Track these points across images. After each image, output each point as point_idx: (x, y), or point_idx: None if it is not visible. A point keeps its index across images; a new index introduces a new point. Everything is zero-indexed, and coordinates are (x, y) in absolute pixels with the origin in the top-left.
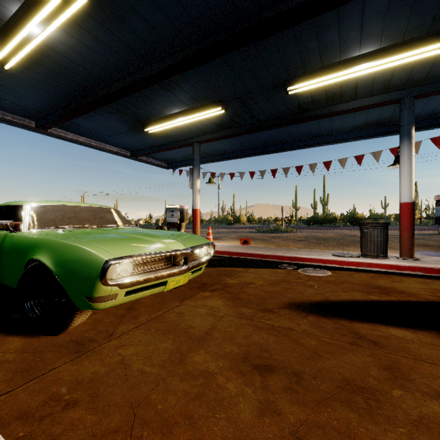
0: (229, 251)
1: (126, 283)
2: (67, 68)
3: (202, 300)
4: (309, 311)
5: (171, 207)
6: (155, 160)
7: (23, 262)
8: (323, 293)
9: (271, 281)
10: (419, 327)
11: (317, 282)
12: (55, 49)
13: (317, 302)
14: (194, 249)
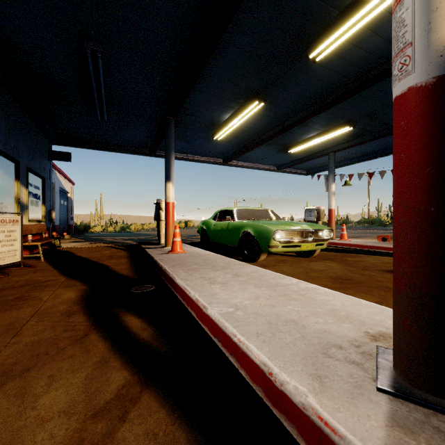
0: (360, 245)
1: (282, 241)
2: (245, 131)
3: (324, 263)
4: None
5: (309, 208)
6: (295, 170)
7: (239, 233)
8: None
9: (386, 262)
10: None
11: None
12: (241, 125)
13: None
14: (317, 230)
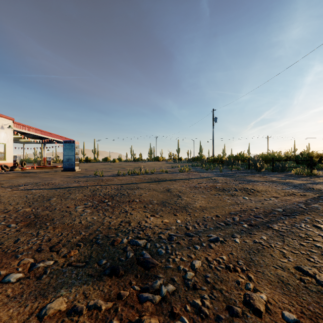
0: None
1: None
2: None
3: None
4: None
5: None
6: None
7: None
8: None
9: None
10: None
11: None
12: None
13: None
14: None
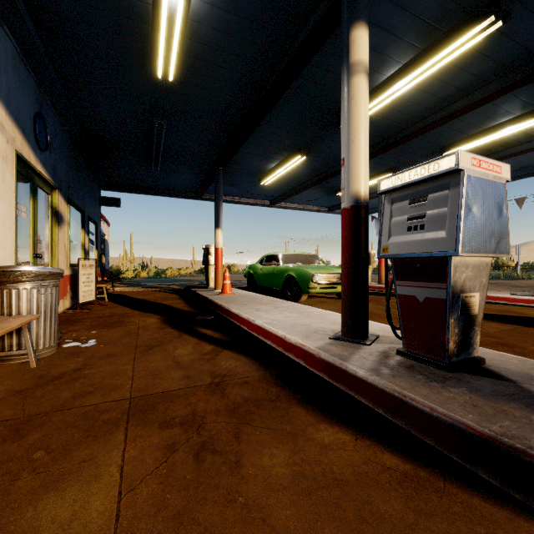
0: None
1: (319, 283)
2: (291, 177)
3: None
4: None
5: None
6: None
7: (283, 276)
8: None
9: None
10: None
11: None
12: (287, 172)
13: None
14: None
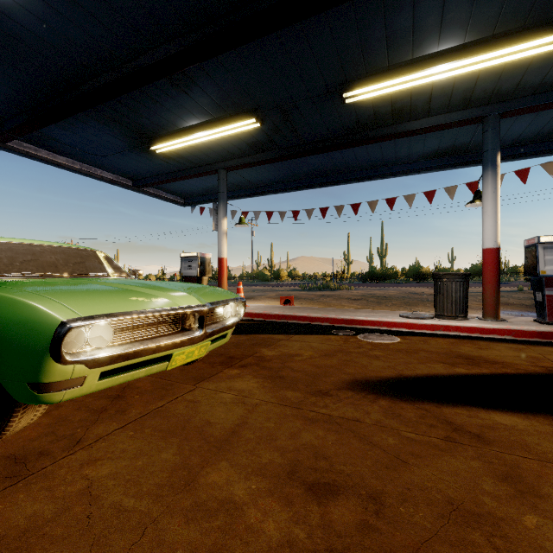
0: (266, 314)
1: (99, 359)
2: (29, 46)
3: (227, 381)
4: (380, 392)
5: (188, 256)
6: (166, 193)
7: None
8: (394, 366)
9: (324, 351)
10: (530, 410)
11: (385, 352)
12: (6, 12)
13: (388, 379)
14: (214, 305)
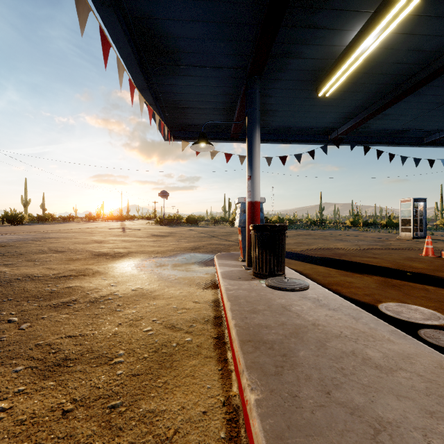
0: None
1: None
2: None
3: None
4: None
5: None
6: None
7: None
8: None
9: None
10: None
11: None
12: None
13: None
14: None
